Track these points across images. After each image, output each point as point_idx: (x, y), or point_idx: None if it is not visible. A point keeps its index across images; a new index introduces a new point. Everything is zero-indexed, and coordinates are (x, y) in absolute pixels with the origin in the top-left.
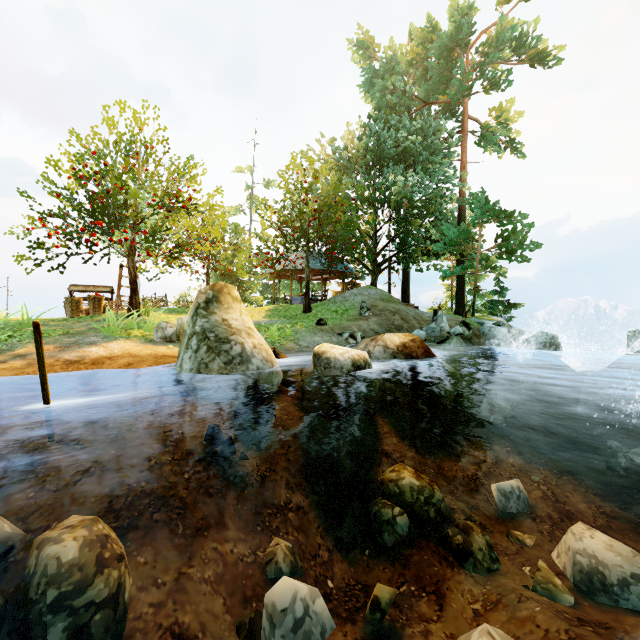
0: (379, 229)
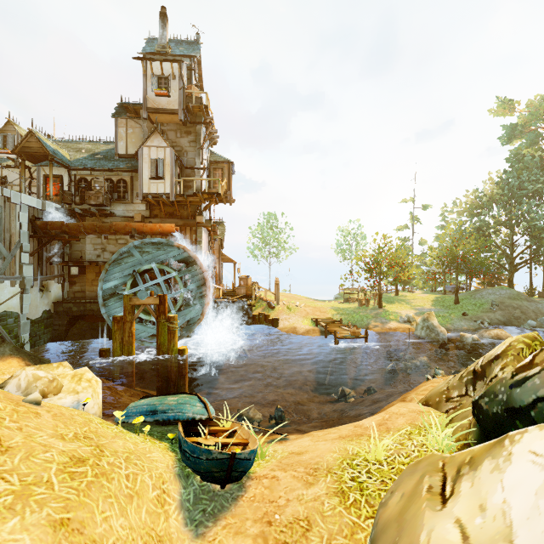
0: (515, 241)
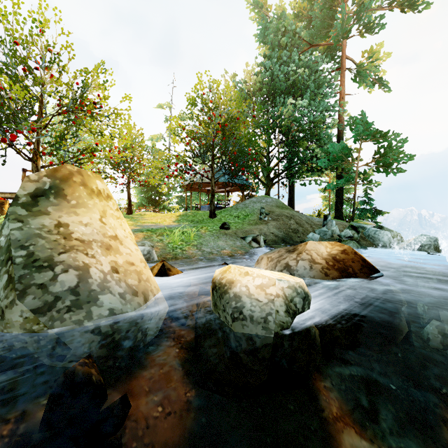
0: (272, 150)
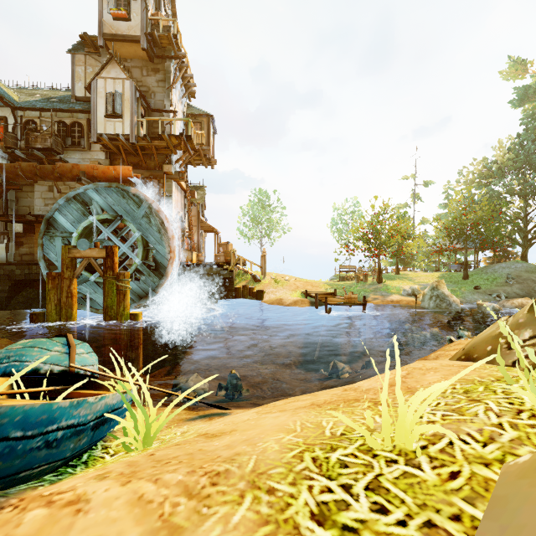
0: (529, 213)
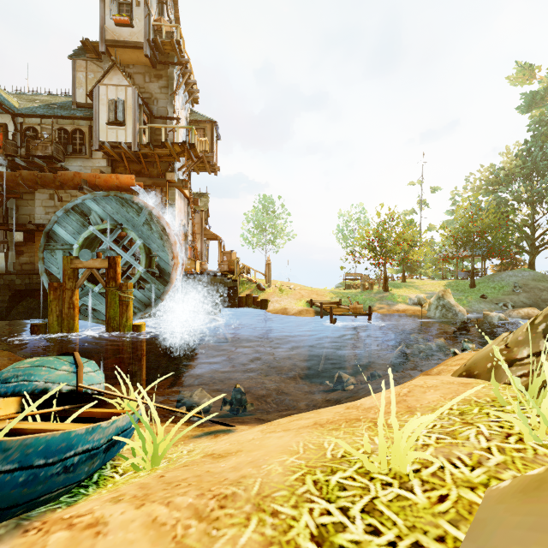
0: (537, 220)
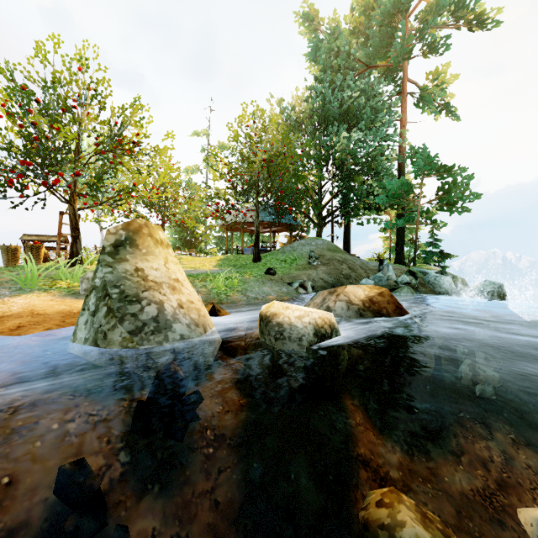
0: (324, 185)
